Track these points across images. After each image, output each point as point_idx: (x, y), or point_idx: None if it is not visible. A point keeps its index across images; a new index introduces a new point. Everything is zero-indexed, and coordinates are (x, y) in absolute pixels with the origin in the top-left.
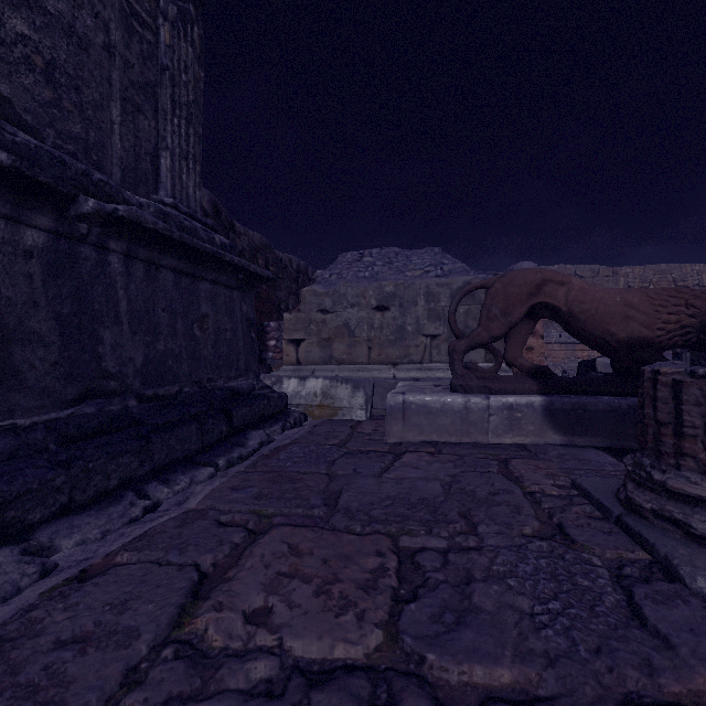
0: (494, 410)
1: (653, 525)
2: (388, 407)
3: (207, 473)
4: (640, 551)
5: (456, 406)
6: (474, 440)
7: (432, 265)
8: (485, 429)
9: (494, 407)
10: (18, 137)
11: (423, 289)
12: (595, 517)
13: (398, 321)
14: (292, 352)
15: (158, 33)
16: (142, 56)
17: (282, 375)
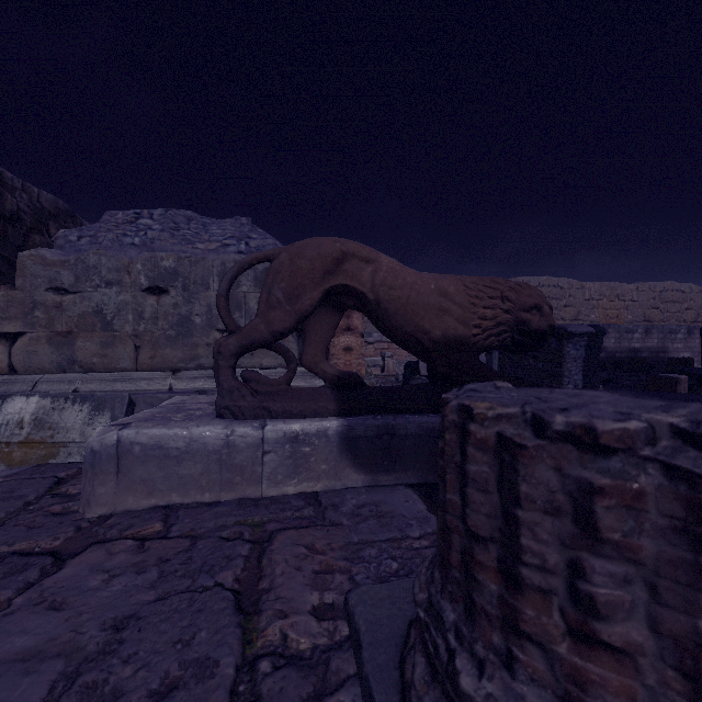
0: (272, 445)
1: None
2: (89, 454)
3: None
4: None
5: (211, 443)
6: (241, 495)
7: (235, 237)
8: (258, 476)
9: (272, 440)
10: None
11: (217, 267)
12: None
13: (181, 310)
14: (1, 353)
15: None
16: None
17: None
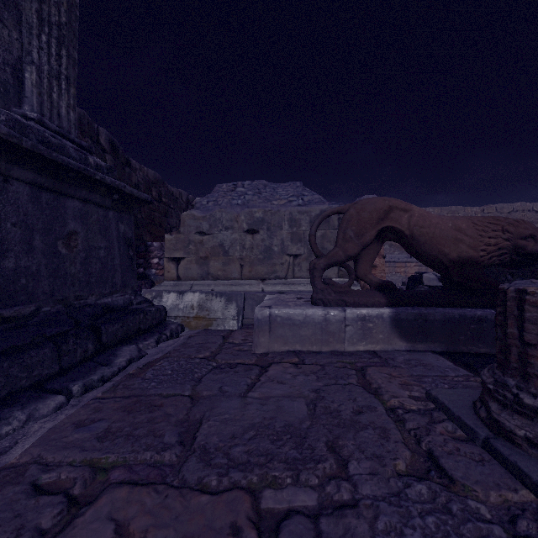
0: (350, 321)
1: (528, 454)
2: (256, 320)
3: (54, 404)
4: (522, 488)
5: (316, 318)
6: (333, 349)
7: (295, 196)
8: (342, 338)
9: (350, 319)
10: None
11: (287, 215)
12: (460, 439)
13: (266, 242)
14: (173, 269)
15: None
16: None
17: (162, 290)
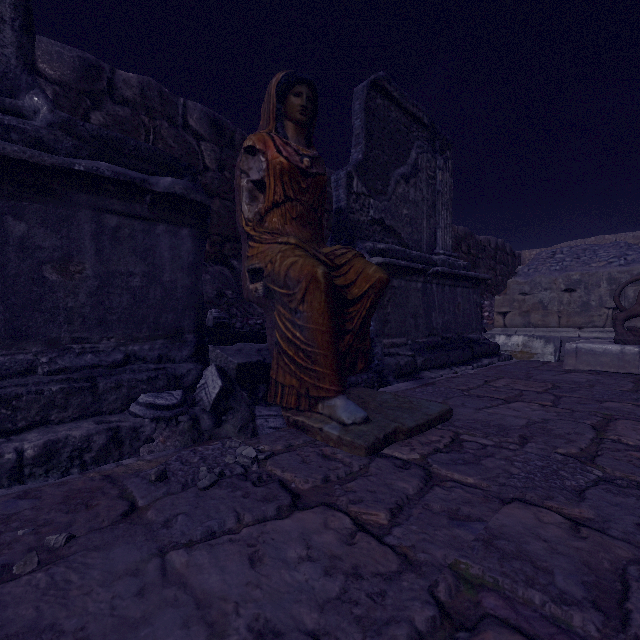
0: None
1: None
2: (565, 350)
3: (470, 367)
4: None
5: (614, 351)
6: (628, 371)
7: (616, 257)
8: (636, 365)
9: None
10: (413, 254)
11: (605, 276)
12: None
13: (583, 299)
14: (500, 320)
15: (436, 177)
16: (431, 192)
17: (495, 333)
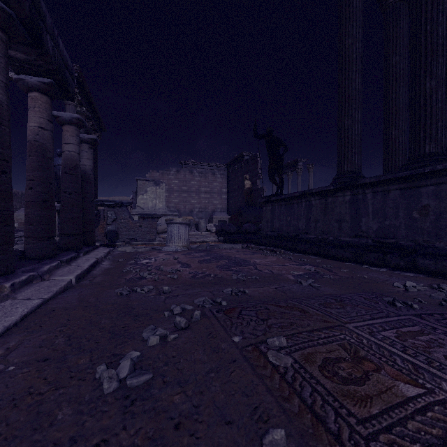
0: None
1: None
2: None
3: None
4: None
5: None
6: None
7: None
8: None
9: None
10: None
11: None
12: None
13: None
14: None
15: None
16: None
17: None
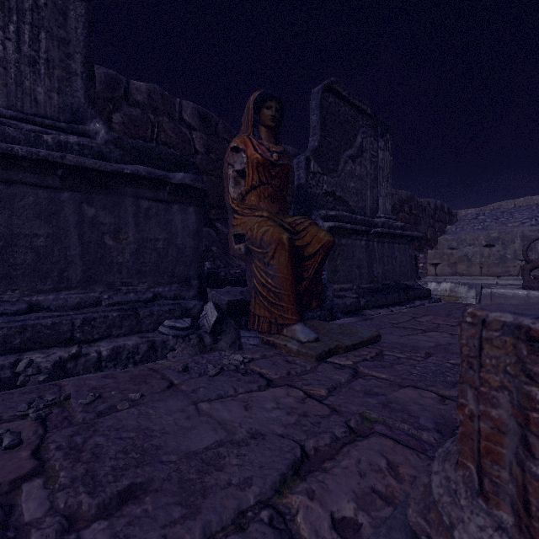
0: None
1: None
2: (482, 294)
3: (404, 307)
4: None
5: (521, 295)
6: None
7: (528, 218)
8: None
9: None
10: (358, 218)
11: (518, 234)
12: None
13: (501, 252)
14: (432, 270)
15: (378, 156)
16: (374, 168)
17: (427, 281)
